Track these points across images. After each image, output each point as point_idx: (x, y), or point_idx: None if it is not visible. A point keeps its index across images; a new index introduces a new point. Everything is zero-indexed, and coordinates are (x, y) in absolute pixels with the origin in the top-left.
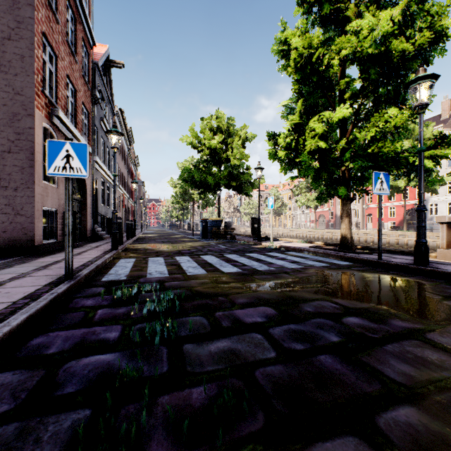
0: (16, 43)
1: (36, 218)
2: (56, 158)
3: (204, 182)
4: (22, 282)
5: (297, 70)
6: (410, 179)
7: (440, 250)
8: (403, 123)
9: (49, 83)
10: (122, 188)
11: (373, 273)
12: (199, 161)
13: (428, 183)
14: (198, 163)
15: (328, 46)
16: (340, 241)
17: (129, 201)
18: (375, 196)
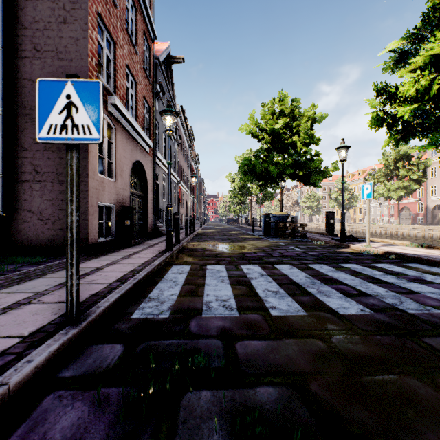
0: (71, 26)
1: (90, 215)
2: (50, 110)
3: (265, 173)
4: (10, 319)
5: None
6: None
7: None
8: None
9: (107, 70)
10: (183, 184)
11: None
12: (260, 151)
13: None
14: (258, 153)
15: None
16: None
17: (190, 197)
18: None
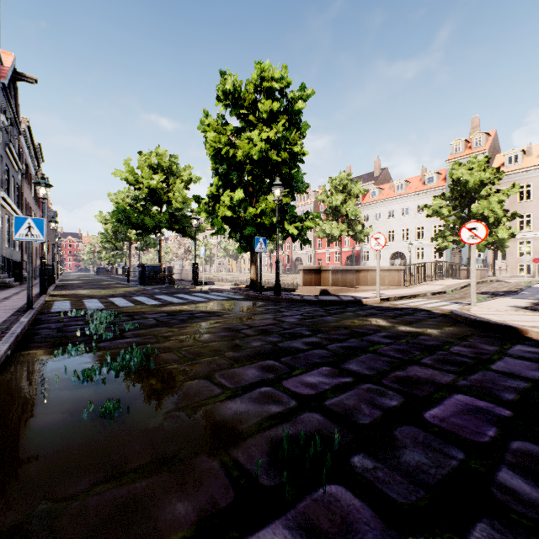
0: None
1: None
2: (20, 228)
3: (142, 223)
4: None
5: (213, 155)
6: (295, 239)
7: (299, 287)
8: (275, 206)
9: None
10: None
11: (247, 301)
12: (137, 199)
13: (304, 243)
14: (135, 201)
15: (243, 132)
16: (250, 283)
17: None
18: (324, 242)
